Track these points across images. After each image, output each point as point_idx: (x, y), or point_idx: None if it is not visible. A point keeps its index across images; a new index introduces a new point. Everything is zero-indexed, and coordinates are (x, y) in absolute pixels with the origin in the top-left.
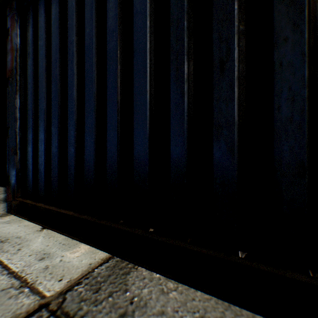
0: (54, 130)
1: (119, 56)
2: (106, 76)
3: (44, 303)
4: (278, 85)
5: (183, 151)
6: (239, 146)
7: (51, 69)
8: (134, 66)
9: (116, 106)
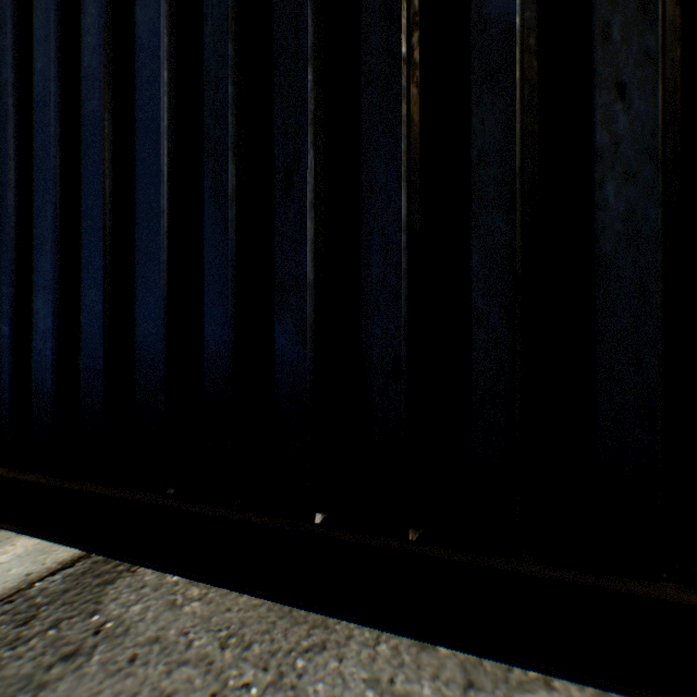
0: None
1: (108, 132)
2: (81, 171)
3: None
4: (367, 224)
5: (225, 334)
6: (316, 327)
7: None
8: (138, 158)
9: (100, 236)
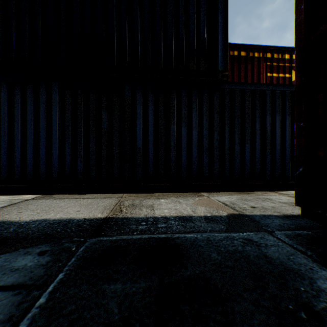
0: (4, 150)
1: (46, 129)
2: (40, 134)
3: (29, 199)
4: (90, 149)
5: (70, 161)
6: (83, 160)
7: (1, 121)
8: (53, 134)
9: (44, 145)
